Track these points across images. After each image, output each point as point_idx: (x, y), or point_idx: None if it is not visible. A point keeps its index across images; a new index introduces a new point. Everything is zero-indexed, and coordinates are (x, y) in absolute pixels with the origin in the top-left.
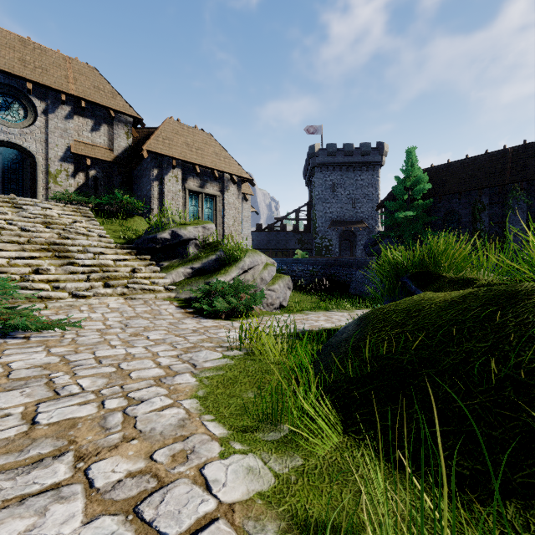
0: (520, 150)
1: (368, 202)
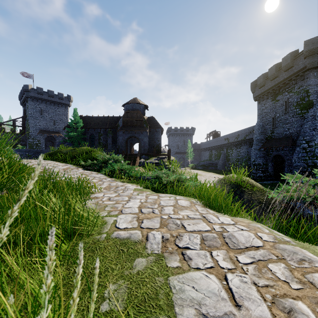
0: (112, 118)
1: (62, 123)
